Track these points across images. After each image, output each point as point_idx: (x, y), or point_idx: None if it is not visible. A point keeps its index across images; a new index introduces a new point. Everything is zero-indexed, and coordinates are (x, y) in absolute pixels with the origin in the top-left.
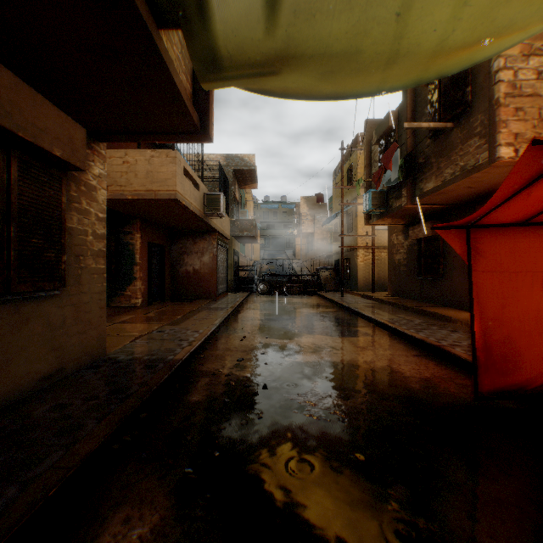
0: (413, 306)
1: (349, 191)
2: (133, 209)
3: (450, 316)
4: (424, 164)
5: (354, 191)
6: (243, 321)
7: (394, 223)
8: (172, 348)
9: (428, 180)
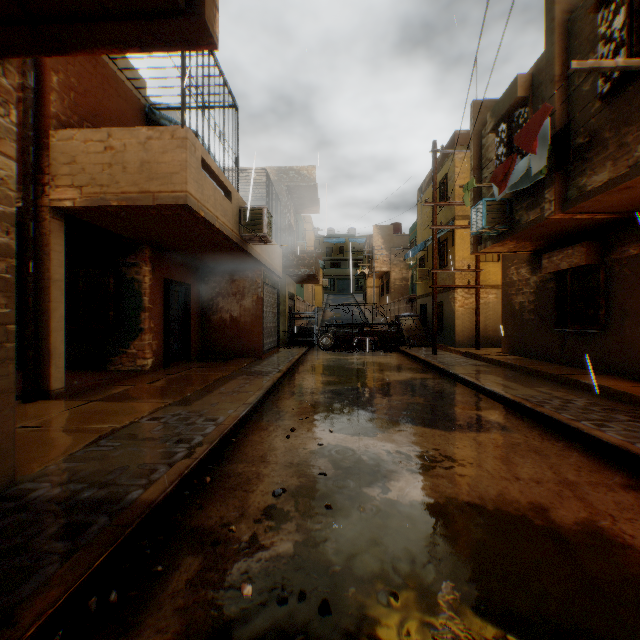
0: (557, 374)
1: (441, 212)
2: (131, 226)
3: (637, 394)
4: (587, 144)
5: (449, 210)
6: (296, 394)
7: (515, 250)
8: (153, 463)
9: (595, 169)
